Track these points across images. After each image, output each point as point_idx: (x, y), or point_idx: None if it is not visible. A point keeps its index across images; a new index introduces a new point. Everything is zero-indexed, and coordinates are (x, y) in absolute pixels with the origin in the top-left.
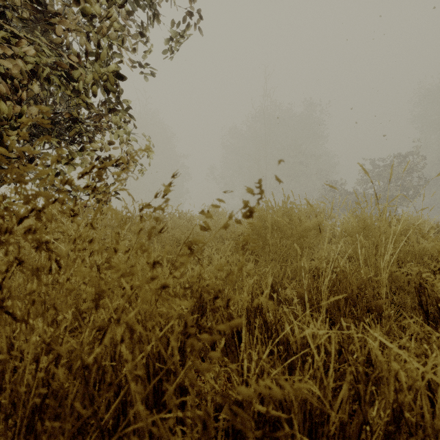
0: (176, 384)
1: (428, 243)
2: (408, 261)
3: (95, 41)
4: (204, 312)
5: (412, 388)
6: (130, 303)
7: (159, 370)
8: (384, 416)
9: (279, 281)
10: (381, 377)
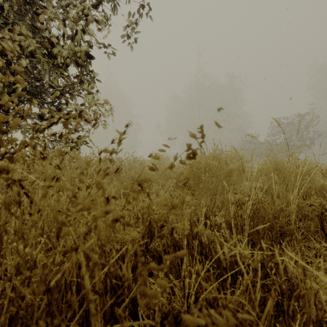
0: (128, 300)
1: (326, 181)
2: (310, 195)
3: (69, 26)
4: (152, 235)
5: (326, 302)
6: (91, 231)
7: (115, 286)
8: (302, 325)
9: (210, 210)
10: (296, 289)
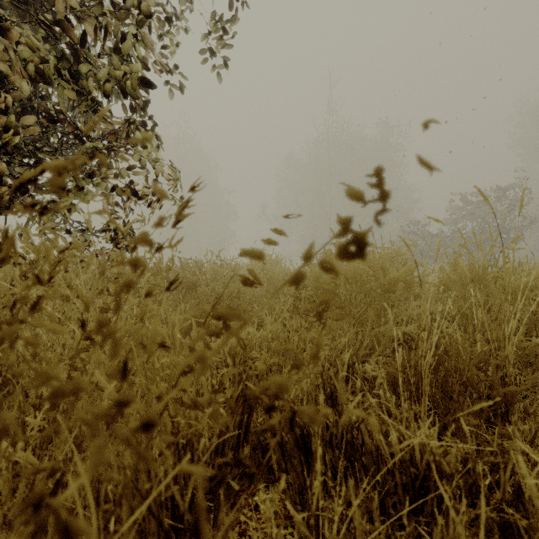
0: None
1: None
2: (534, 326)
3: (105, 28)
4: (251, 407)
5: None
6: (109, 423)
7: (169, 532)
8: None
9: (354, 352)
10: None
